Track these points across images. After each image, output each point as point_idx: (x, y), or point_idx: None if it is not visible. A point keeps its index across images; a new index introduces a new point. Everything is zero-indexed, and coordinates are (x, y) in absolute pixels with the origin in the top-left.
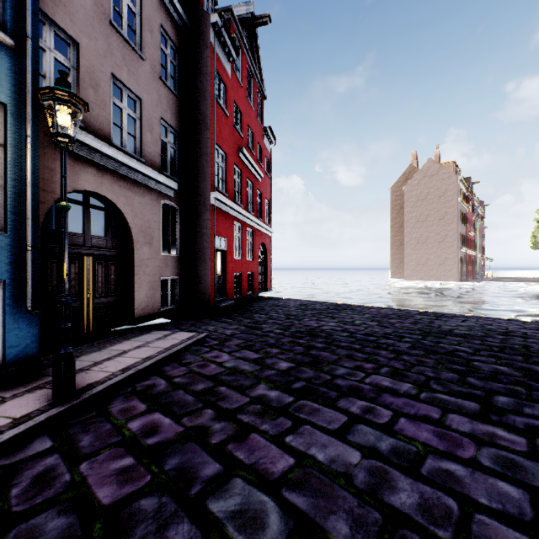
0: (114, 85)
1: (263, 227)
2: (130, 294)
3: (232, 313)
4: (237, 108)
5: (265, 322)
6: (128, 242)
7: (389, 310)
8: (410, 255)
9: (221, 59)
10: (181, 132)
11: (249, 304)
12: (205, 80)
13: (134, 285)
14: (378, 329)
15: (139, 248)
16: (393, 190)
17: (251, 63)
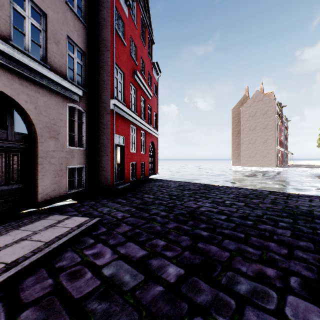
0: (37, 18)
1: (152, 131)
2: (34, 181)
3: (128, 194)
4: (132, 42)
5: (153, 203)
6: (33, 136)
7: (245, 190)
8: (245, 151)
9: (120, 0)
10: (87, 52)
11: (142, 185)
12: (106, 12)
13: (38, 174)
14: (249, 211)
15: (43, 141)
16: (233, 111)
17: (143, 14)
